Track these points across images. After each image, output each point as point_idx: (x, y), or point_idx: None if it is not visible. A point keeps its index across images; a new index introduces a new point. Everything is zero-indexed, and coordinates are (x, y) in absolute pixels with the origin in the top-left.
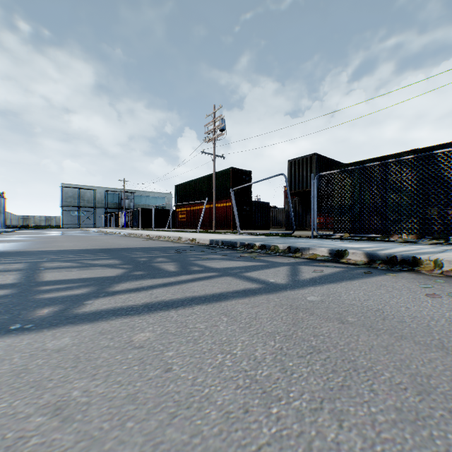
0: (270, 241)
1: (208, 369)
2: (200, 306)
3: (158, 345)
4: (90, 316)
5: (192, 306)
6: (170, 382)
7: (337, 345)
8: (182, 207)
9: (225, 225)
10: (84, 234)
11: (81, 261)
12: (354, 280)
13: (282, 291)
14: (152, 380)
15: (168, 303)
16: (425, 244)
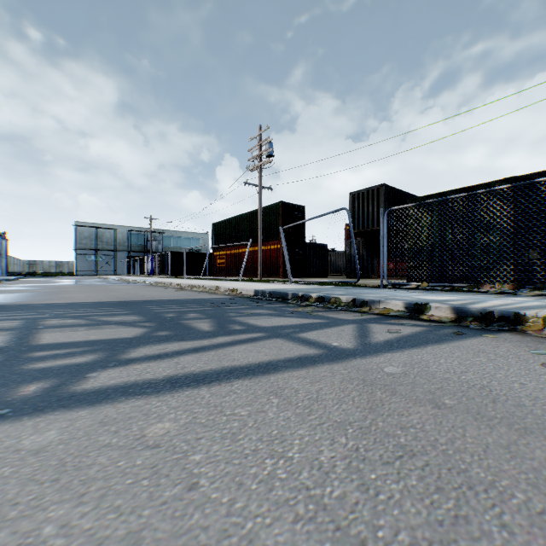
0: (329, 291)
1: (252, 484)
2: (242, 381)
3: (181, 443)
4: (91, 395)
5: (230, 380)
6: (194, 509)
7: (436, 444)
8: (221, 251)
9: (273, 272)
10: (101, 283)
11: (92, 318)
12: (443, 343)
13: (350, 359)
14: (167, 505)
15: (198, 376)
16: (524, 295)
